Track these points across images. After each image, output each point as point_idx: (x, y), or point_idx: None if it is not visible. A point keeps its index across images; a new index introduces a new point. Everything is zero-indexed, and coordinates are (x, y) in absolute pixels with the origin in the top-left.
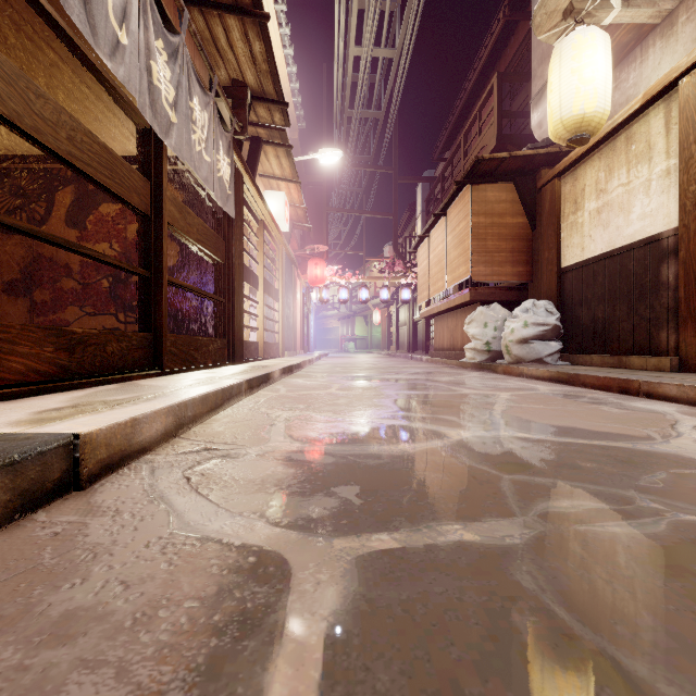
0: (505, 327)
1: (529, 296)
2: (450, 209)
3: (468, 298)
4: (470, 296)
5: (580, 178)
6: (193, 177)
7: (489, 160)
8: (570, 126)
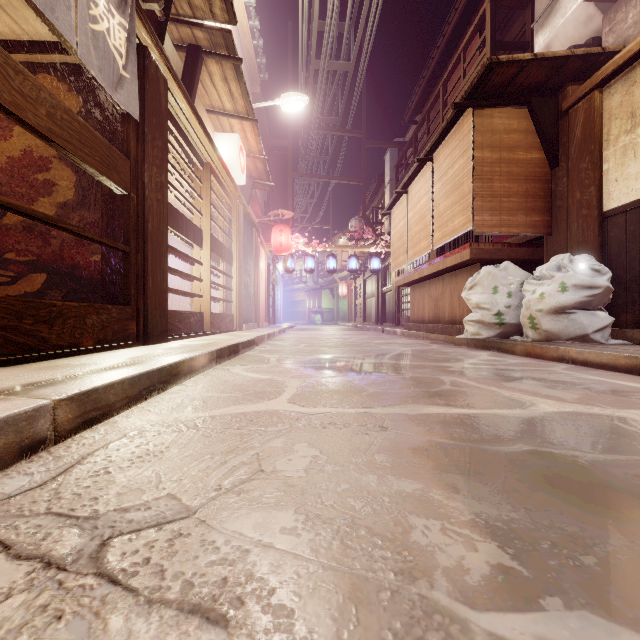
0: (525, 292)
1: (545, 253)
2: (439, 150)
3: (467, 256)
4: (470, 253)
5: None
6: (90, 75)
7: (506, 64)
8: None
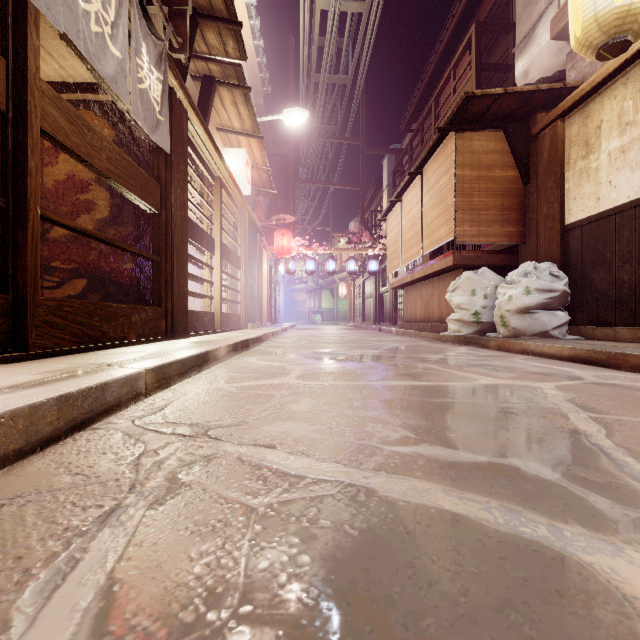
0: (498, 295)
1: (519, 260)
2: (427, 166)
3: (450, 262)
4: (453, 260)
5: (593, 114)
6: (124, 110)
7: (481, 97)
8: (608, 24)
